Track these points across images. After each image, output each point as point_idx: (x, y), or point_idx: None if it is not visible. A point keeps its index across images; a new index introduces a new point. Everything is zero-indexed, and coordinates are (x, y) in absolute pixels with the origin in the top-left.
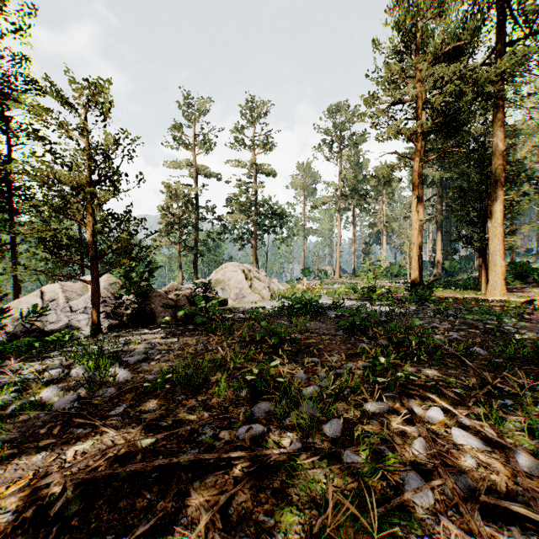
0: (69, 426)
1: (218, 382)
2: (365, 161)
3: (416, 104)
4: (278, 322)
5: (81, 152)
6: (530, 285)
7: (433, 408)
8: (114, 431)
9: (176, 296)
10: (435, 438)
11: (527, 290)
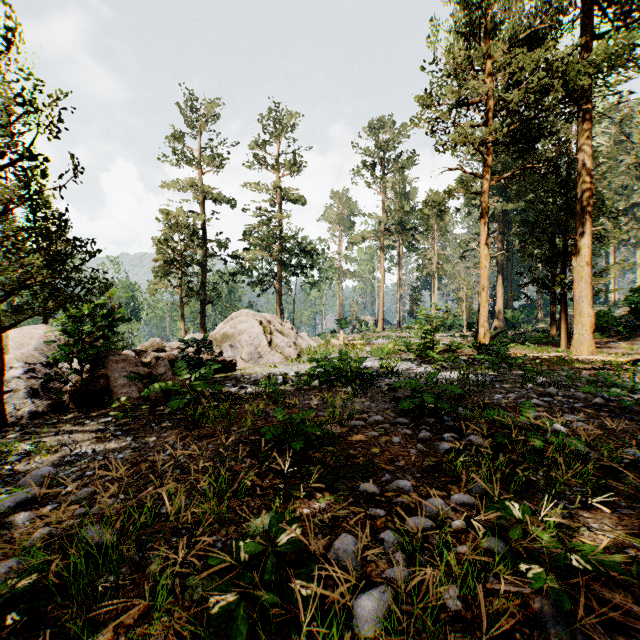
0: None
1: (162, 574)
2: (413, 190)
3: (486, 105)
4: (305, 398)
5: None
6: (614, 339)
7: None
8: None
9: (155, 359)
10: None
11: (614, 346)
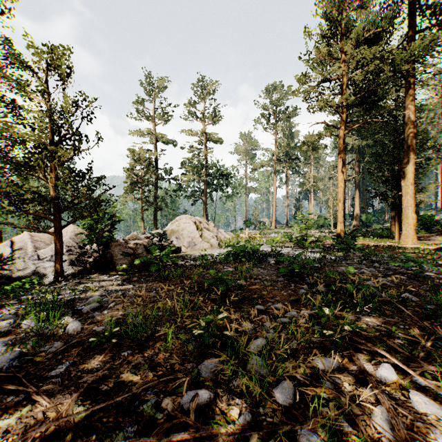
0: (1, 392)
1: (166, 334)
2: (296, 131)
3: (341, 80)
4: (224, 268)
5: (43, 114)
6: (434, 234)
7: (384, 365)
8: (46, 400)
9: (135, 244)
10: (396, 406)
11: (433, 239)
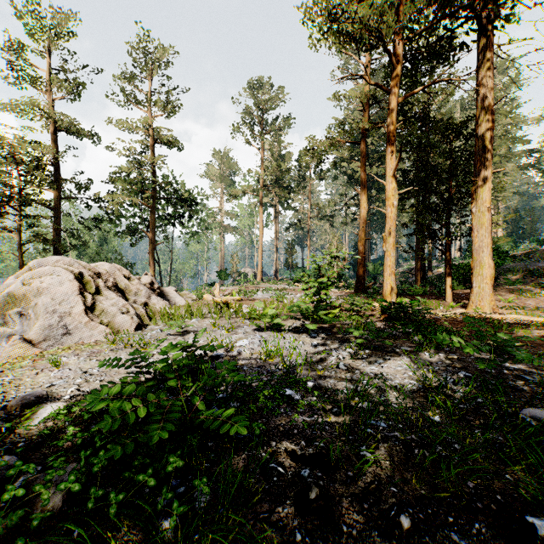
0: None
1: None
2: (288, 153)
3: None
4: None
5: None
6: None
7: None
8: None
9: None
10: None
11: None
